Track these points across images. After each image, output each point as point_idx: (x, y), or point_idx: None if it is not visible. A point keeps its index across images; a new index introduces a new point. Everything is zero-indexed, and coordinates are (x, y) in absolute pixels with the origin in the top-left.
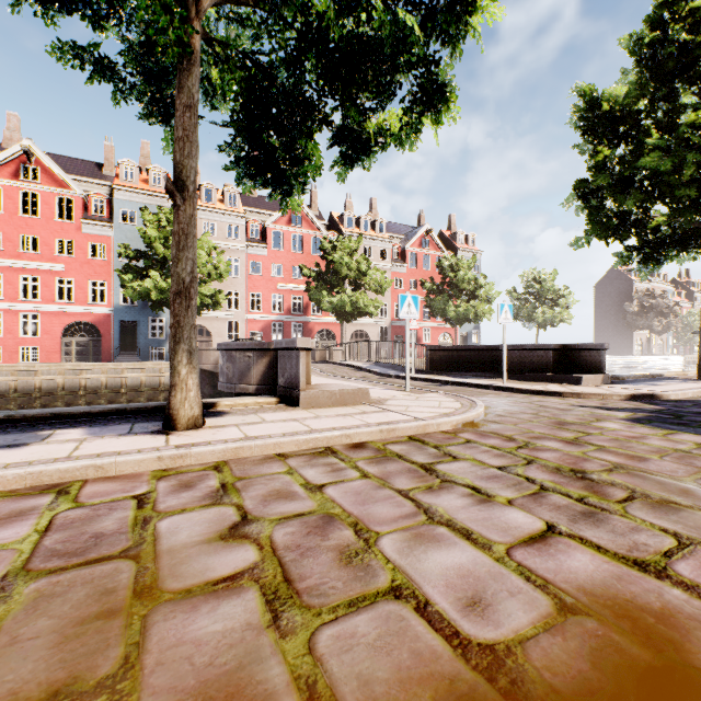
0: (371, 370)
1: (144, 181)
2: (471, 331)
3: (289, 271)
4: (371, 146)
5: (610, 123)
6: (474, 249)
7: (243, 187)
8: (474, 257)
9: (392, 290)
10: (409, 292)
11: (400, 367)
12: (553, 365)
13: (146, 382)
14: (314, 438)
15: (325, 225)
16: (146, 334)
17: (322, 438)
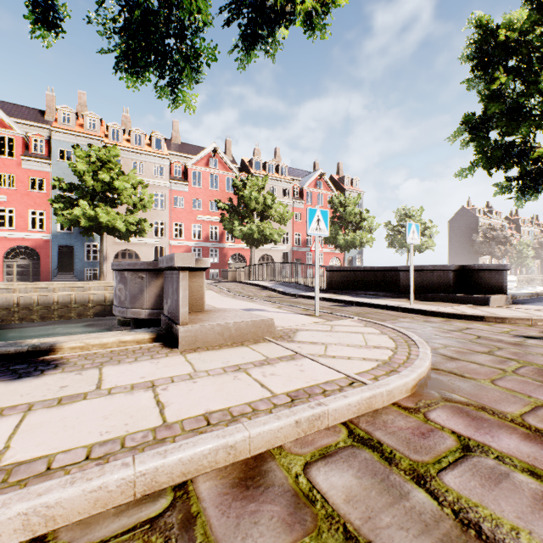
0: (276, 290)
1: (80, 125)
2: (355, 256)
3: (207, 205)
4: (277, 17)
5: (506, 52)
6: (358, 190)
7: (124, 76)
8: (359, 196)
9: (293, 222)
10: (318, 207)
11: (302, 286)
12: (453, 285)
13: (76, 299)
14: (149, 471)
15: (238, 168)
16: (81, 257)
17: (169, 466)
